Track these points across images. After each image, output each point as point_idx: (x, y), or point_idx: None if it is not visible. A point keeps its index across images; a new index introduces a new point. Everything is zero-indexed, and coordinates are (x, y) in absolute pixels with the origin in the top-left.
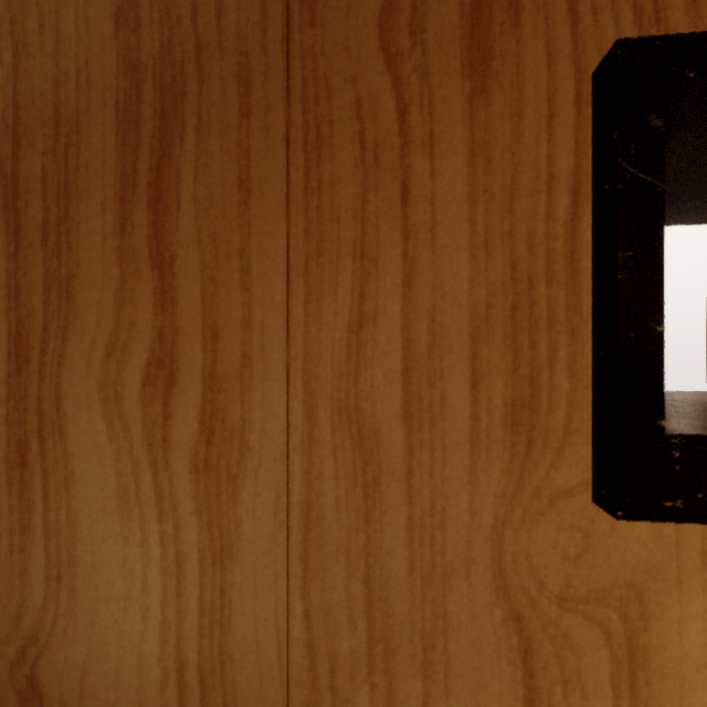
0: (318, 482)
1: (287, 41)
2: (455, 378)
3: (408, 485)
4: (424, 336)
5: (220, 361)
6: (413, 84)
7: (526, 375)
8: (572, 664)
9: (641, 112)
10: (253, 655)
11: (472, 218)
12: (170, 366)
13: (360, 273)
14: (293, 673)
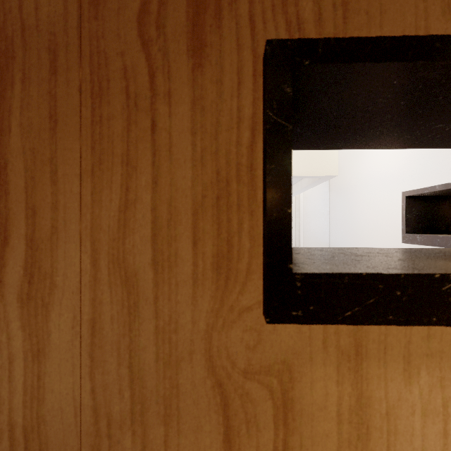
0: (100, 306)
1: (81, 27)
2: (184, 240)
3: (155, 306)
4: (165, 214)
5: (37, 230)
6: (158, 59)
7: (225, 238)
8: (251, 411)
9: (279, 83)
10: (59, 417)
11: (193, 142)
12: (4, 233)
13: (126, 175)
14: (84, 427)
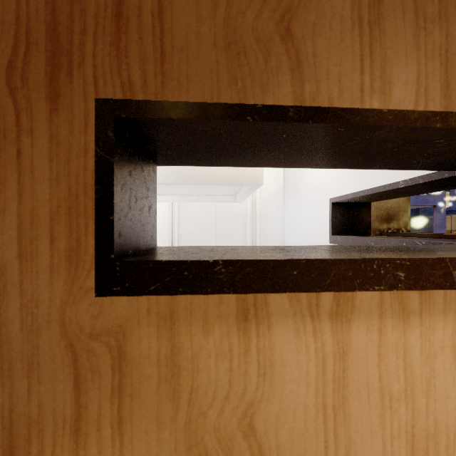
0: None
1: None
2: (43, 239)
3: (20, 289)
4: (28, 220)
5: None
6: (23, 103)
7: (75, 237)
8: (95, 362)
9: (104, 129)
10: None
11: (51, 167)
12: None
13: None
14: None
